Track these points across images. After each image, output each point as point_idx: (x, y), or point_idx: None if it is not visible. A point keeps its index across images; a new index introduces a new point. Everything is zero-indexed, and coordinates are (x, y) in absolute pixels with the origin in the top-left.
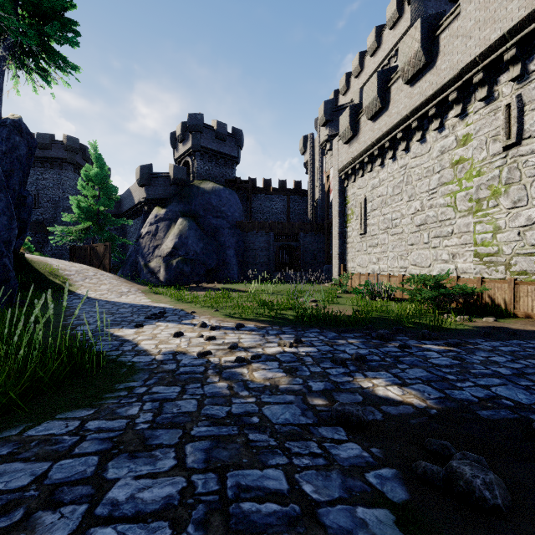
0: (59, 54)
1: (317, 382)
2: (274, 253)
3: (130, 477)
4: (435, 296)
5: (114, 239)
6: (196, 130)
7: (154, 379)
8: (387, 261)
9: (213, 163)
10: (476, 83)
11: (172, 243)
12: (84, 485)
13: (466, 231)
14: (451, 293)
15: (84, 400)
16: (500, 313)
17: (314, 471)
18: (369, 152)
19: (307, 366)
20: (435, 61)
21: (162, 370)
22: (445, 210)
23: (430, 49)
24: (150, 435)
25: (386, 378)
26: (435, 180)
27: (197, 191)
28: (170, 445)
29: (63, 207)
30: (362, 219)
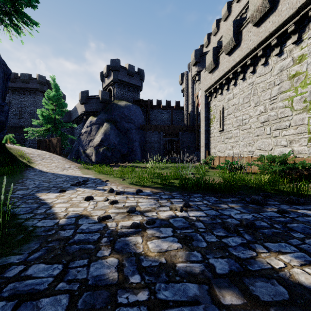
0: (25, 14)
1: (218, 258)
2: (163, 145)
3: None
4: (283, 169)
5: (65, 136)
6: (115, 69)
7: (41, 250)
8: (239, 147)
9: (126, 90)
10: (310, 15)
11: (100, 138)
12: None
13: (301, 124)
14: (296, 167)
15: None
16: None
17: None
18: (226, 76)
19: (201, 234)
20: (277, 6)
21: (56, 238)
22: (284, 110)
23: None
24: None
25: (292, 252)
26: (275, 90)
27: (116, 106)
28: None
29: (36, 118)
30: (221, 121)
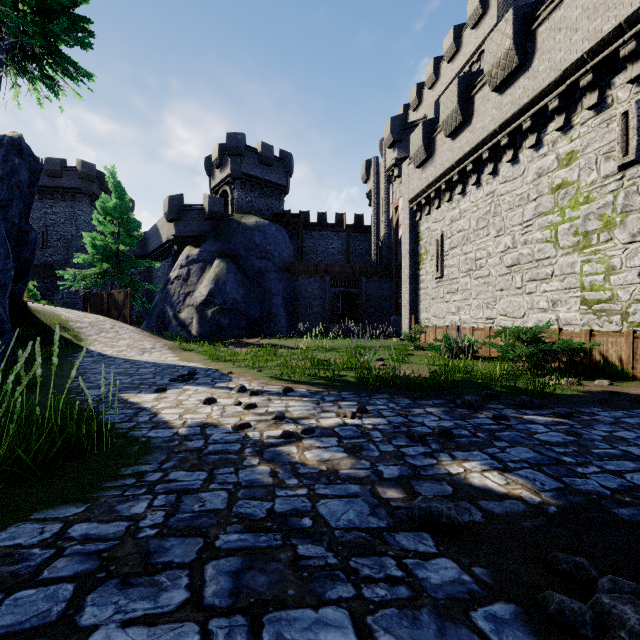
0: (69, 58)
1: (389, 466)
2: (330, 302)
3: (116, 623)
4: (532, 353)
5: (138, 285)
6: (235, 153)
7: (173, 460)
8: (470, 310)
9: (257, 193)
10: (583, 86)
11: (207, 290)
12: (41, 638)
13: (570, 273)
14: (554, 350)
15: (76, 492)
16: (614, 375)
17: (395, 609)
18: (448, 177)
19: (375, 444)
20: (531, 61)
21: (185, 449)
22: (544, 246)
23: (524, 47)
24: (157, 548)
25: (481, 460)
26: (530, 209)
27: (237, 226)
28: (184, 565)
29: (76, 247)
30: (438, 259)
